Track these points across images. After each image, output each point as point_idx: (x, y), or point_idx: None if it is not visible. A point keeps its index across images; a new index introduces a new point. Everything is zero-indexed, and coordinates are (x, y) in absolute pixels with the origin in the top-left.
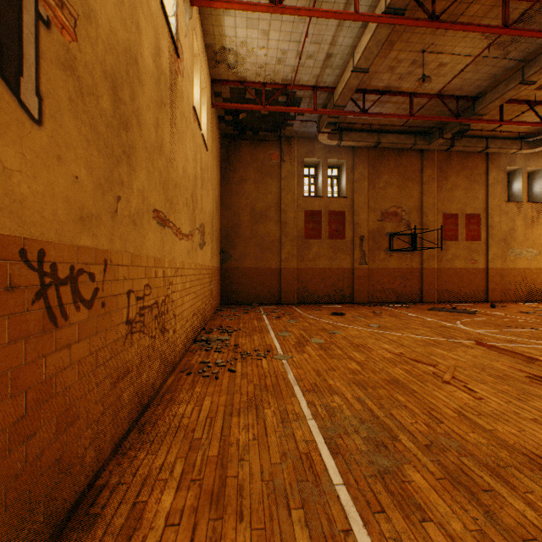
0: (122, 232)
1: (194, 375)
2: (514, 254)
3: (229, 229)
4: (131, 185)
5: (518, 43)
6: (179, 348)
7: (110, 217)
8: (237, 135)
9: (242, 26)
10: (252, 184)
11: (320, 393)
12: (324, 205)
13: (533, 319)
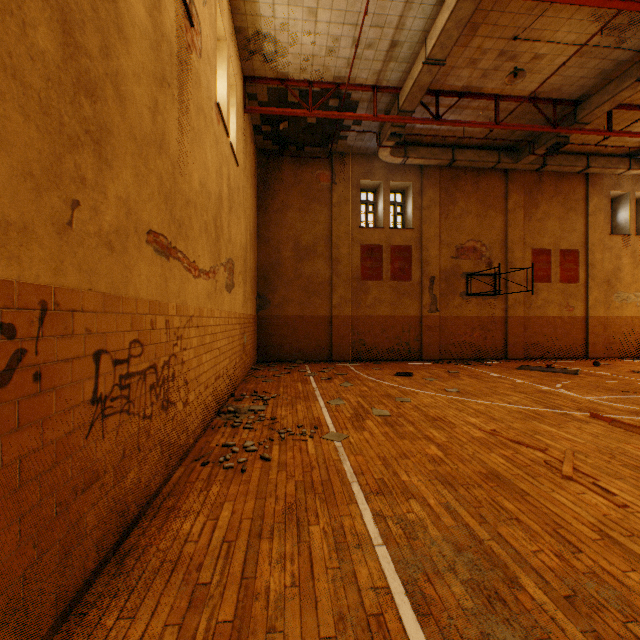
0: (82, 258)
1: (212, 466)
2: (620, 299)
3: (268, 268)
4: (103, 188)
5: (638, 27)
6: (194, 426)
7: (55, 231)
8: (277, 152)
9: (282, 2)
10: (296, 212)
11: (390, 496)
12: (386, 238)
13: None
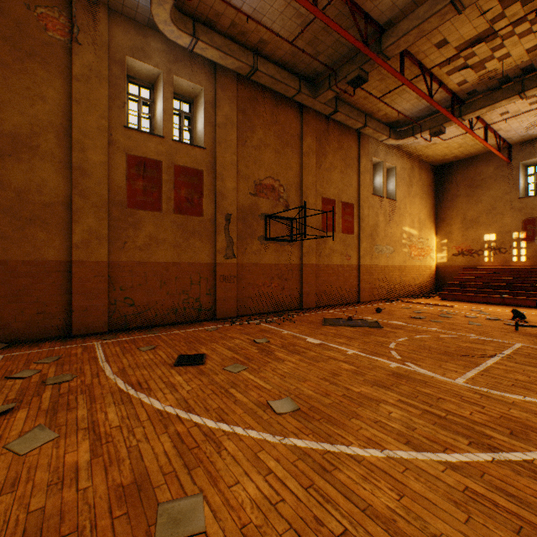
0: None
1: None
2: (378, 250)
3: None
4: None
5: None
6: None
7: None
8: None
9: None
10: None
11: None
12: (167, 153)
13: (448, 331)
